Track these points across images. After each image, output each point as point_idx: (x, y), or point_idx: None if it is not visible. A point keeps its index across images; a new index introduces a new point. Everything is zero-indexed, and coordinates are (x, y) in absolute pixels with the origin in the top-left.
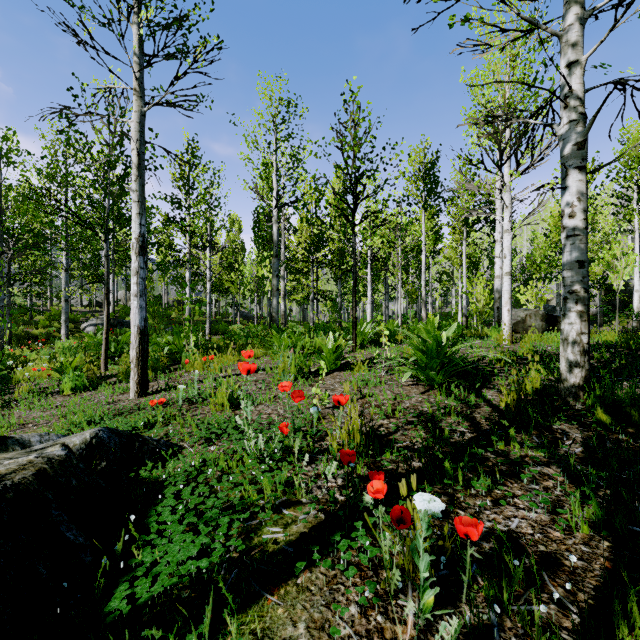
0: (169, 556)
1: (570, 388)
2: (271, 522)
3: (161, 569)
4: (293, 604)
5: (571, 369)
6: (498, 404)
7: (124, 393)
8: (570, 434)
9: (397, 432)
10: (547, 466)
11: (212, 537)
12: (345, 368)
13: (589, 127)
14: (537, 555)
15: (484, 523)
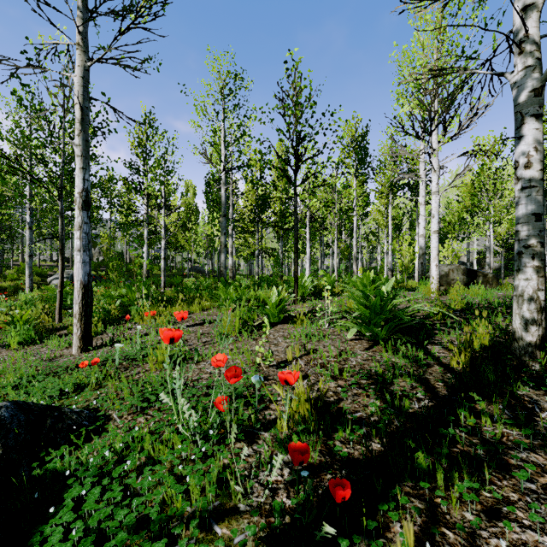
0: None
1: (526, 347)
2: None
3: None
4: None
5: (527, 327)
6: (448, 363)
7: (69, 347)
8: (541, 403)
9: (347, 398)
10: (533, 451)
11: None
12: (288, 321)
13: None
14: None
15: None
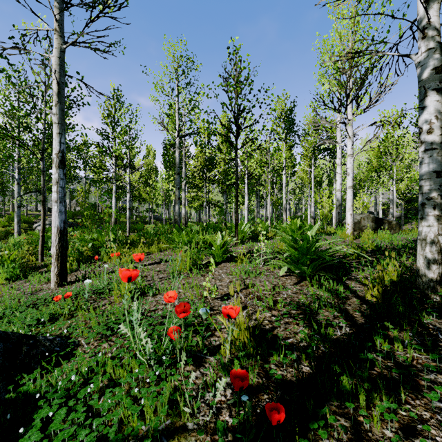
0: None
1: (428, 282)
2: None
3: None
4: None
5: (429, 266)
6: (363, 295)
7: (48, 282)
8: None
9: (280, 326)
10: (440, 373)
11: None
12: (230, 260)
13: None
14: None
15: None
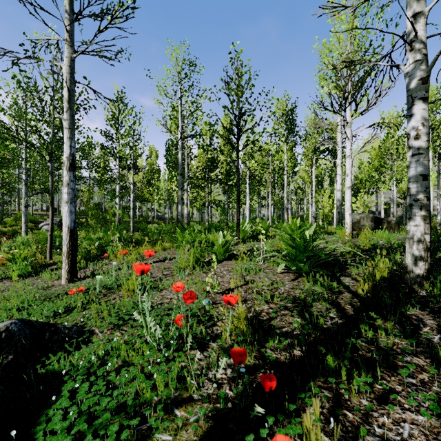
0: None
1: (415, 278)
2: (160, 432)
3: None
4: None
5: (416, 263)
6: (356, 290)
7: (59, 279)
8: (424, 320)
9: (276, 317)
10: (416, 356)
11: None
12: (231, 258)
13: (432, 65)
14: None
15: (375, 430)
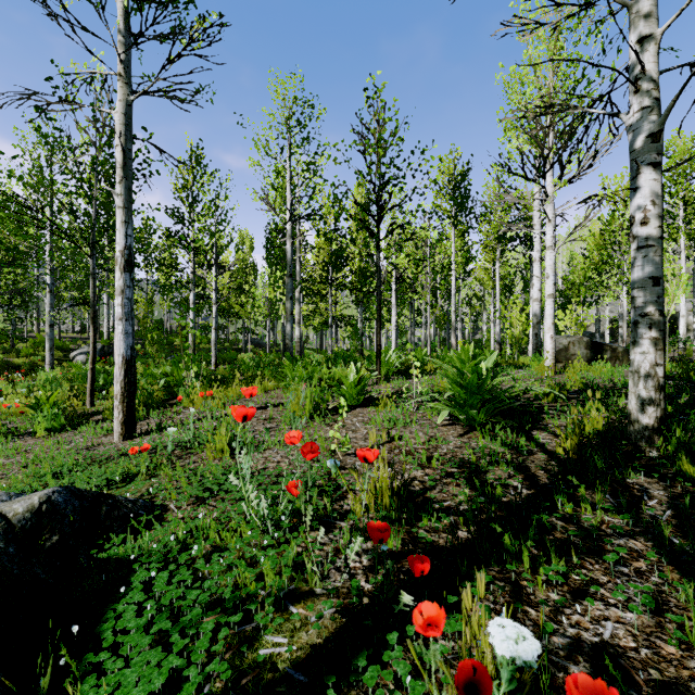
0: (119, 694)
1: (642, 431)
2: (271, 631)
3: None
4: None
5: (643, 408)
6: (554, 450)
7: (108, 434)
8: (651, 491)
9: (435, 487)
10: (632, 538)
11: (189, 652)
12: (369, 404)
13: (667, 114)
14: (651, 688)
15: (565, 630)
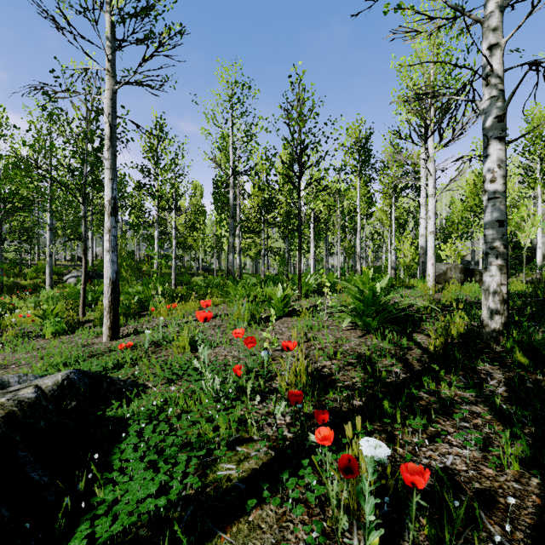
0: (129, 494)
1: (491, 333)
2: (225, 460)
3: (121, 507)
4: (245, 542)
5: (492, 316)
6: (427, 347)
7: (98, 337)
8: (493, 374)
9: (339, 372)
10: (475, 404)
11: (170, 473)
12: (292, 314)
13: (508, 102)
14: (473, 492)
15: (421, 460)
